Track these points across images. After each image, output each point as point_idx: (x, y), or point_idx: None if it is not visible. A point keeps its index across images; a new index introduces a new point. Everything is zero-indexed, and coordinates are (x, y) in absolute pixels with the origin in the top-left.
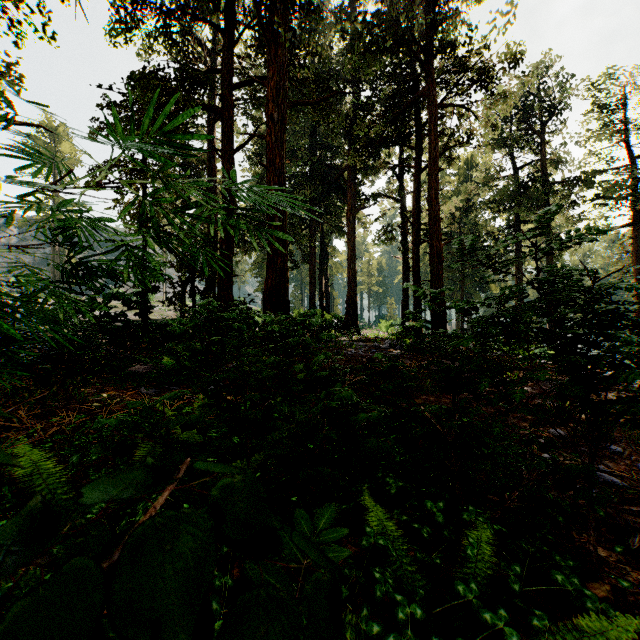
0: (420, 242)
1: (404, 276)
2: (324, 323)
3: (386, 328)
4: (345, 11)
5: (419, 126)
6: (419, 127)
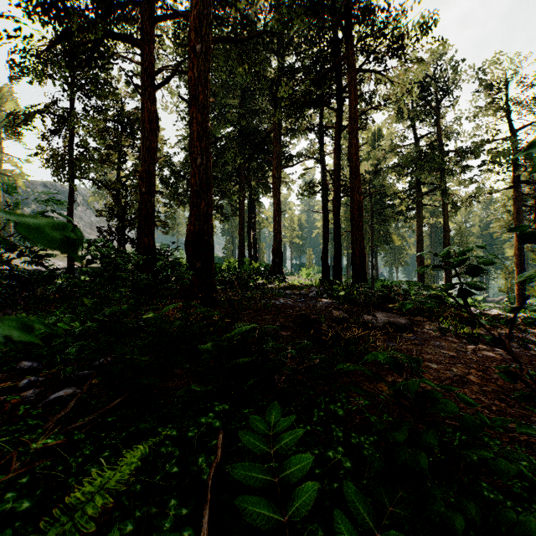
0: (340, 197)
1: (324, 229)
2: (252, 271)
3: (306, 275)
4: None
5: (339, 90)
6: (339, 91)
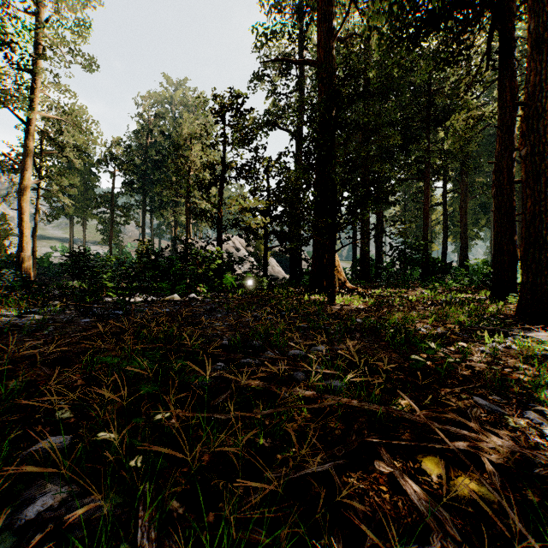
0: None
1: None
2: None
3: None
4: None
5: None
6: None
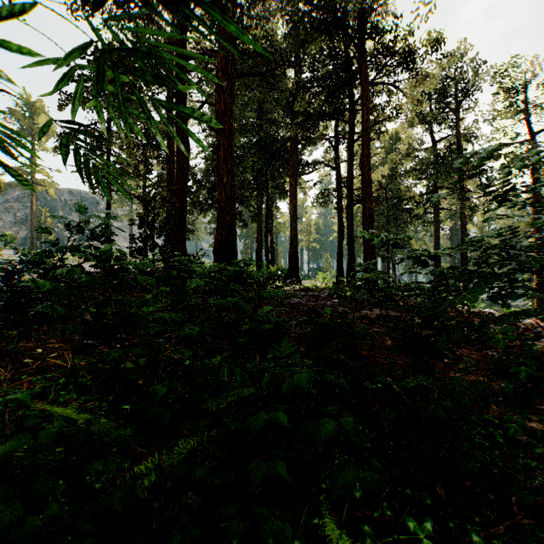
0: (353, 204)
1: (339, 234)
2: (269, 275)
3: (323, 279)
4: (288, 0)
5: (352, 102)
6: (352, 103)
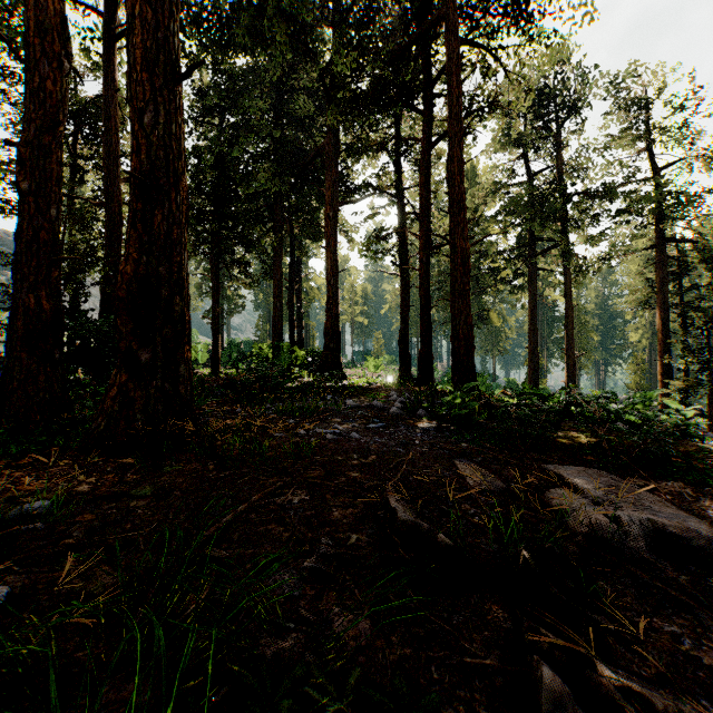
0: (430, 247)
1: (402, 299)
2: (295, 362)
3: (375, 367)
4: None
5: (428, 82)
6: (428, 83)
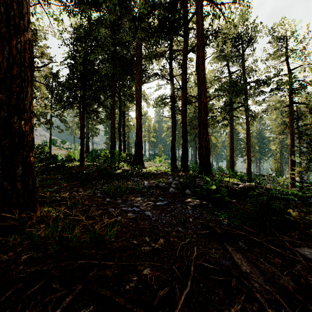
0: (187, 103)
1: (172, 129)
2: (121, 159)
3: (159, 161)
4: None
5: (186, 22)
6: (186, 22)
